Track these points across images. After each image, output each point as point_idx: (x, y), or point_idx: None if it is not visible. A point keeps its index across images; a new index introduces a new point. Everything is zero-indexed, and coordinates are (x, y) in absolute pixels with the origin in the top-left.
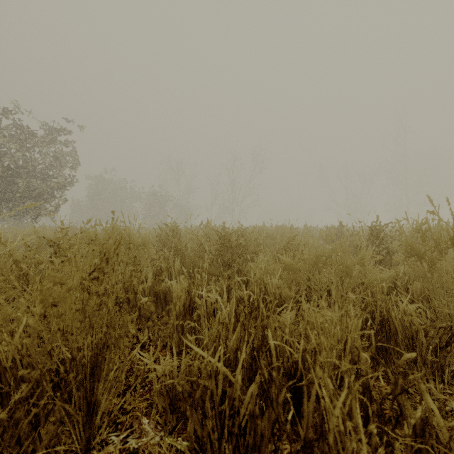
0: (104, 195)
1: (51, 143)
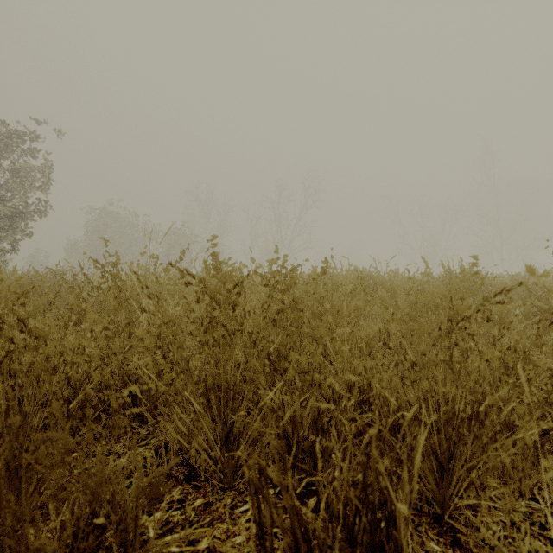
0: (109, 234)
1: (5, 149)
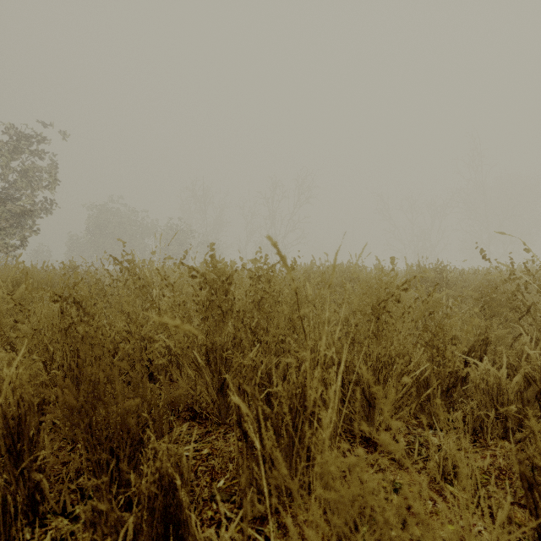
0: (109, 229)
1: (14, 151)
